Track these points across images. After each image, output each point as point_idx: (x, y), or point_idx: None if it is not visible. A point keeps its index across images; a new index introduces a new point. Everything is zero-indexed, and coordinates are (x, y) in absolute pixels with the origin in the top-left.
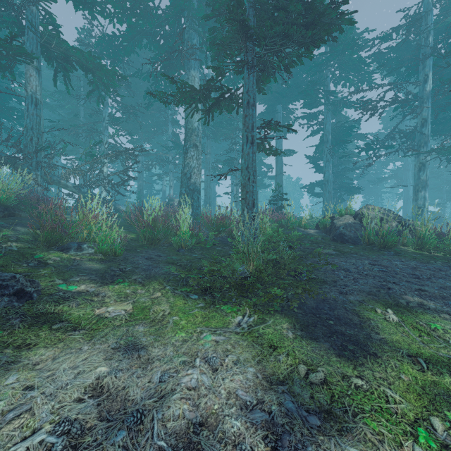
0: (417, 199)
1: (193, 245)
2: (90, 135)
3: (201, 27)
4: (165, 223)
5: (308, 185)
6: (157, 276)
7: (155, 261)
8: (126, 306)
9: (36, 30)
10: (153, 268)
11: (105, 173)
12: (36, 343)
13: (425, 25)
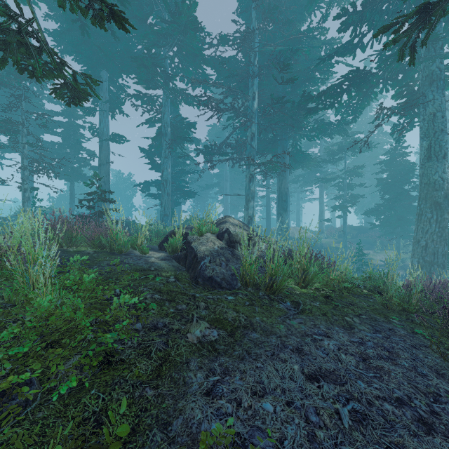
0: (248, 209)
1: None
2: None
3: None
4: None
5: (142, 183)
6: None
7: None
8: None
9: None
10: None
11: None
12: None
13: (254, 46)
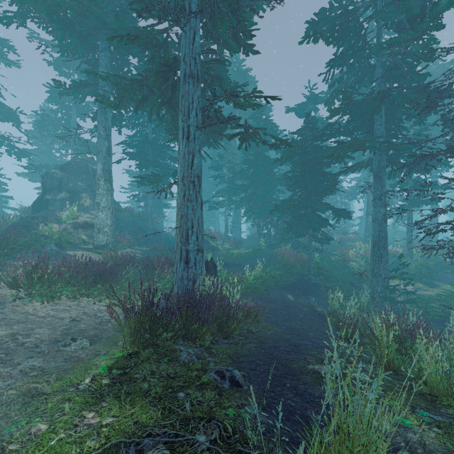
0: None
1: None
2: None
3: None
4: None
5: None
6: None
7: None
8: None
9: None
10: None
11: None
12: None
13: None
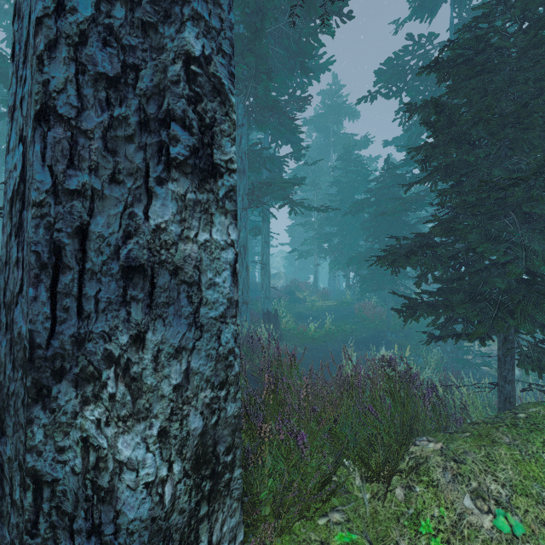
0: None
1: None
2: None
3: None
4: None
5: None
6: None
7: None
8: None
9: None
10: None
11: None
12: None
13: None
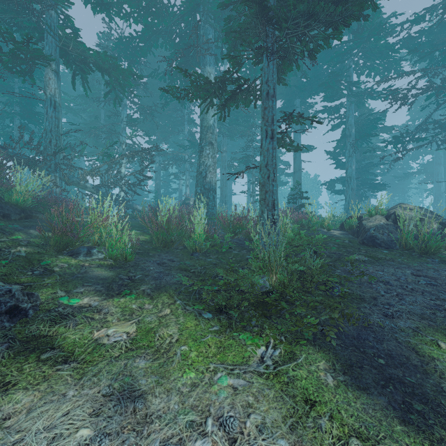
0: None
1: (208, 248)
2: (109, 137)
3: (217, 23)
4: (179, 225)
5: (328, 182)
6: (168, 287)
7: (167, 267)
8: (129, 327)
9: (55, 33)
10: (164, 276)
11: (123, 173)
12: (16, 382)
13: None
